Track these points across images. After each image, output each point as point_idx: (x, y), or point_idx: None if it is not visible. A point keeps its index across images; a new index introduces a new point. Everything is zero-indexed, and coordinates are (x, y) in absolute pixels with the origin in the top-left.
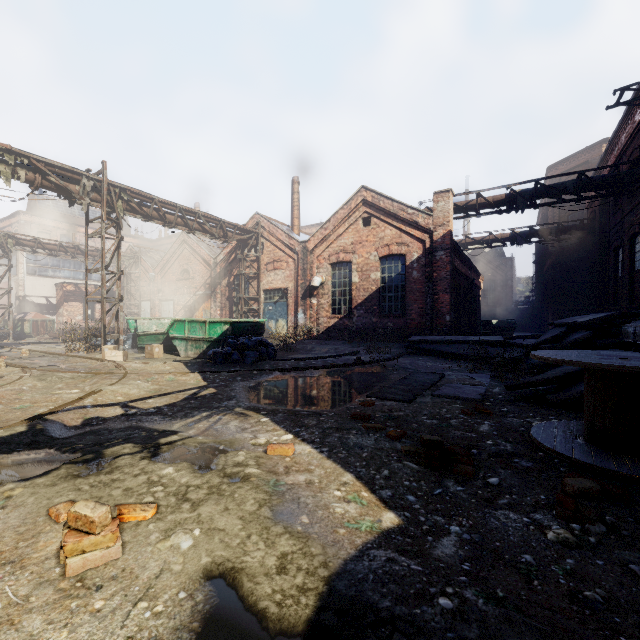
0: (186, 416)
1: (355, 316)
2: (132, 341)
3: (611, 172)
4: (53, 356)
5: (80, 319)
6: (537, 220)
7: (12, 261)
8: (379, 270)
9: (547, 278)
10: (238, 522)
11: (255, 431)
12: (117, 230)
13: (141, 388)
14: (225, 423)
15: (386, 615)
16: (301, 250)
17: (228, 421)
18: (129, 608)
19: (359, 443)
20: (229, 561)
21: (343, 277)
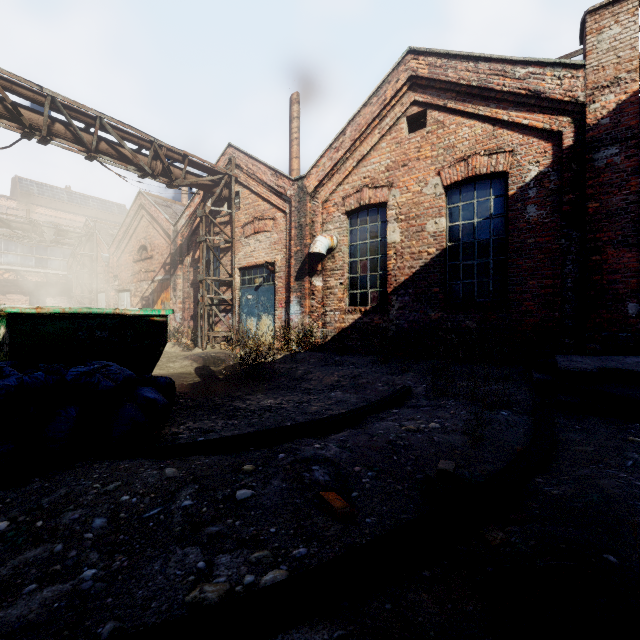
0: None
1: (393, 308)
2: None
3: None
4: None
5: None
6: None
7: None
8: (444, 213)
9: None
10: None
11: None
12: None
13: None
14: None
15: None
16: (295, 194)
17: None
18: None
19: None
20: None
21: (370, 235)
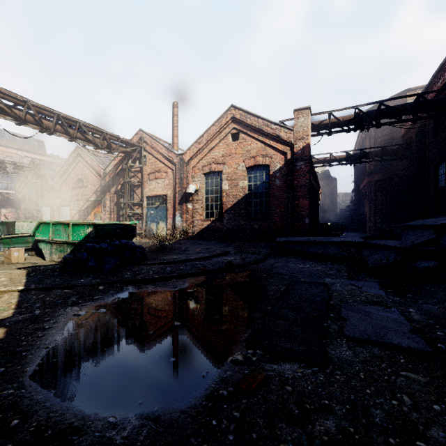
0: None
1: (225, 219)
2: None
3: (443, 96)
4: None
5: None
6: (353, 152)
7: None
8: (246, 179)
9: (364, 192)
10: None
11: None
12: None
13: None
14: None
15: None
16: (178, 161)
17: None
18: None
19: None
20: None
21: (215, 185)
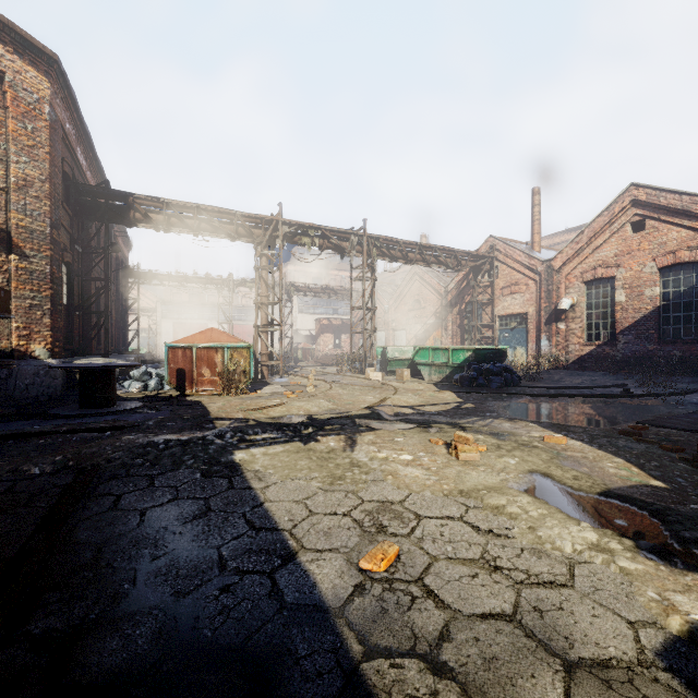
0: (462, 418)
1: (620, 343)
2: (379, 366)
3: None
4: (331, 375)
5: (331, 348)
6: None
7: (288, 303)
8: (658, 284)
9: None
10: (539, 461)
11: (527, 430)
12: (372, 273)
13: (414, 399)
14: (498, 423)
15: (649, 502)
16: (544, 270)
17: (500, 423)
18: (497, 473)
19: (628, 446)
20: (542, 470)
21: (602, 296)
